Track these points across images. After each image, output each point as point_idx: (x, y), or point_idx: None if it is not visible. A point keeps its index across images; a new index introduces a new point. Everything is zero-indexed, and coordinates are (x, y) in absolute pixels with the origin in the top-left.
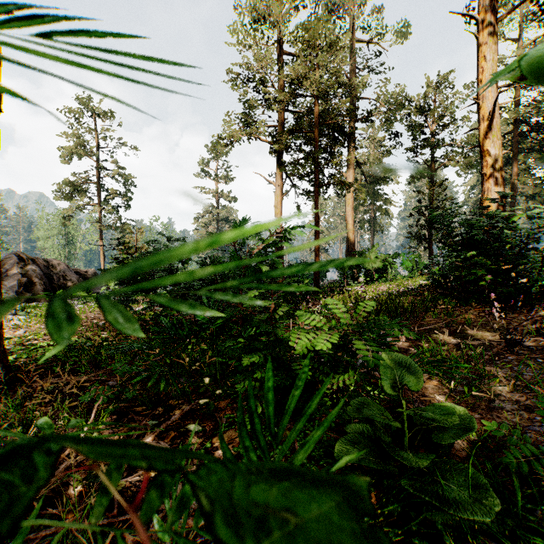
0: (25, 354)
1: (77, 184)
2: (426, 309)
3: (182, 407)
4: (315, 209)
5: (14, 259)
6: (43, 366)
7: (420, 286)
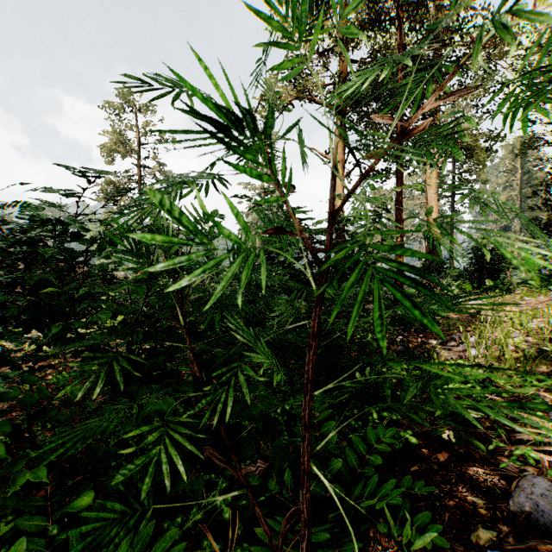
0: None
1: (119, 184)
2: None
3: None
4: (397, 185)
5: None
6: None
7: None
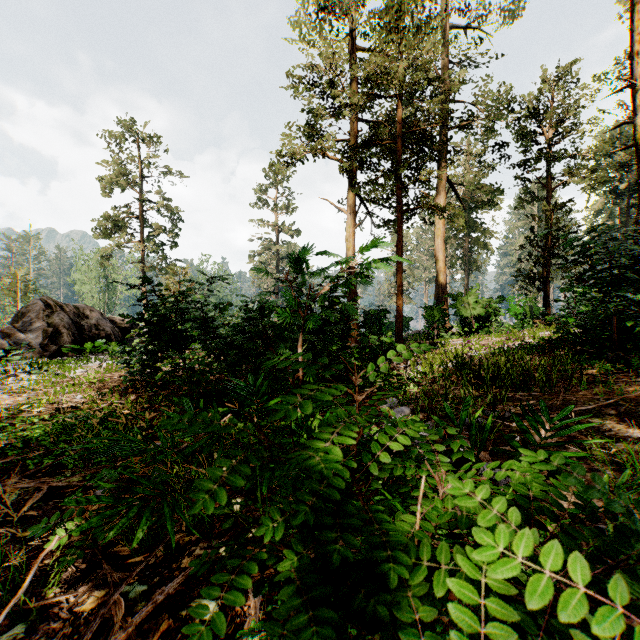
0: (2, 435)
1: (117, 218)
2: (570, 377)
3: (194, 552)
4: (398, 241)
5: (39, 306)
6: (14, 459)
7: (543, 340)
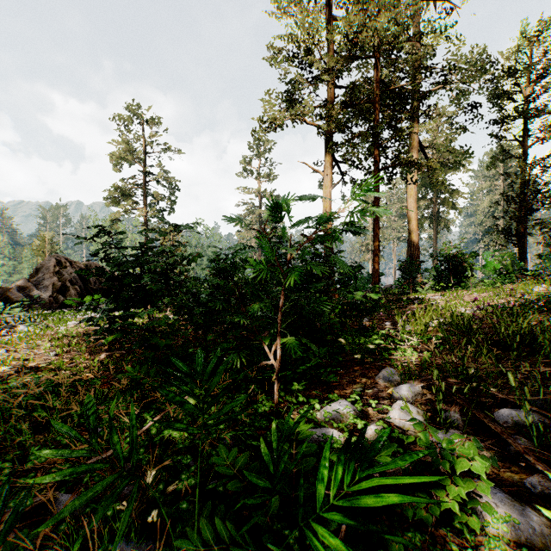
0: None
1: (124, 188)
2: None
3: None
4: (374, 198)
5: (50, 263)
6: None
7: (542, 297)
